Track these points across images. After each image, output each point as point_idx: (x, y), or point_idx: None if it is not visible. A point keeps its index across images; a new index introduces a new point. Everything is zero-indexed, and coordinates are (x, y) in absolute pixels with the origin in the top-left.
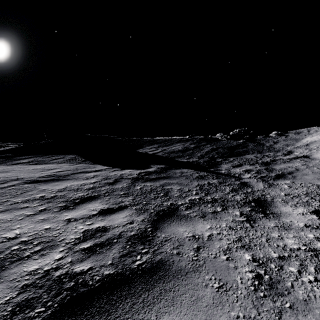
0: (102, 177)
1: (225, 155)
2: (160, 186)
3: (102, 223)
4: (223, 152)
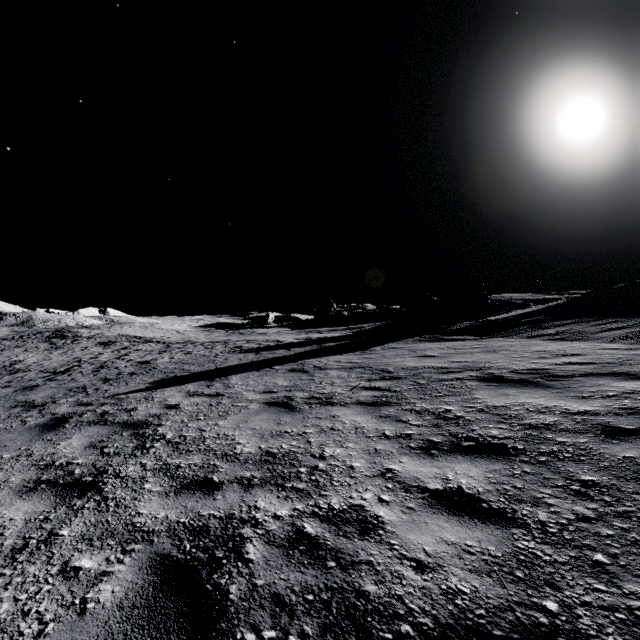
0: (635, 402)
1: None
2: None
3: (393, 515)
4: None
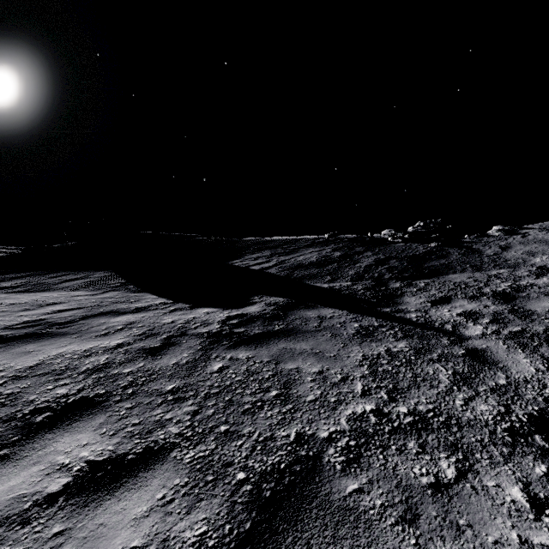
0: (142, 329)
1: (405, 273)
2: (271, 363)
3: None
4: (401, 268)
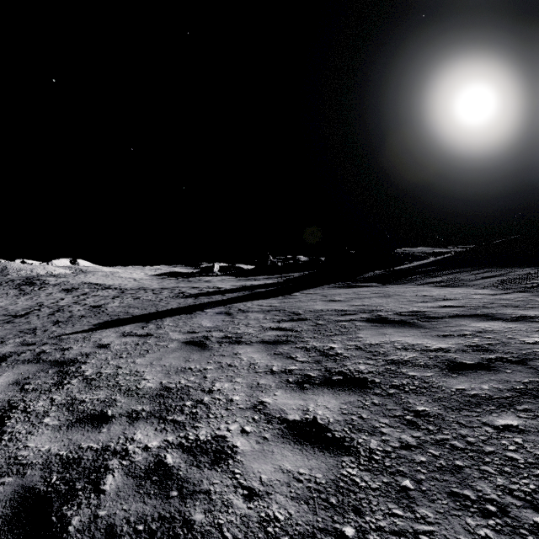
0: (483, 340)
1: None
2: None
3: (247, 445)
4: None
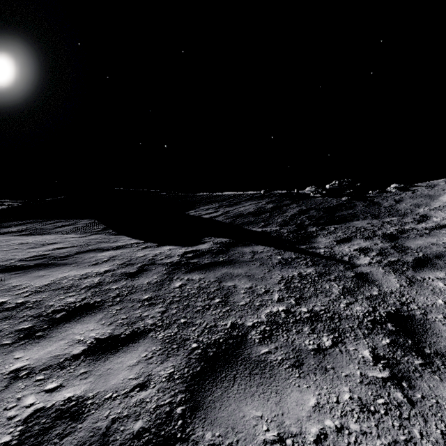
0: (122, 260)
1: (321, 221)
2: (216, 282)
3: (80, 386)
4: (318, 216)
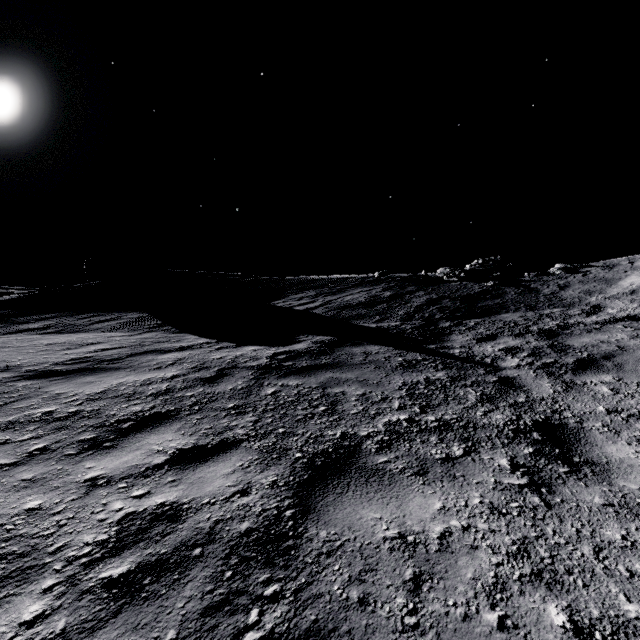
0: (193, 364)
1: (457, 313)
2: (319, 388)
3: (172, 493)
4: (453, 308)
